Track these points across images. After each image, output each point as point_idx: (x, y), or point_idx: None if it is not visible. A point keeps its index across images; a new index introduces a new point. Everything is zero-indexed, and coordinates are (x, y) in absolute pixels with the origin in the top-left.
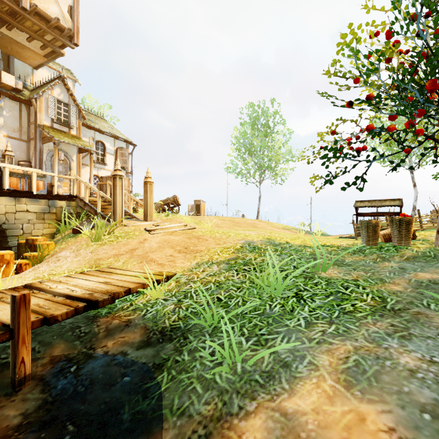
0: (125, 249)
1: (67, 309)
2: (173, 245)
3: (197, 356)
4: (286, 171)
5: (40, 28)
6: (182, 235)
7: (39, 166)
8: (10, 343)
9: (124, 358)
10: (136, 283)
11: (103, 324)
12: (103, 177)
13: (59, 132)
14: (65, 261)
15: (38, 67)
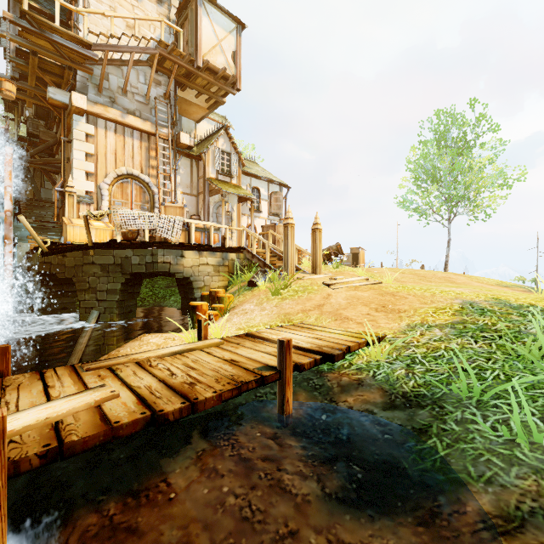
0: (311, 304)
1: (309, 359)
2: (365, 302)
3: (470, 428)
4: (493, 201)
5: (208, 82)
6: (369, 291)
7: (207, 219)
8: (277, 383)
9: (373, 416)
10: (350, 341)
11: (334, 380)
12: (264, 226)
13: (223, 183)
14: (254, 314)
15: (200, 120)
